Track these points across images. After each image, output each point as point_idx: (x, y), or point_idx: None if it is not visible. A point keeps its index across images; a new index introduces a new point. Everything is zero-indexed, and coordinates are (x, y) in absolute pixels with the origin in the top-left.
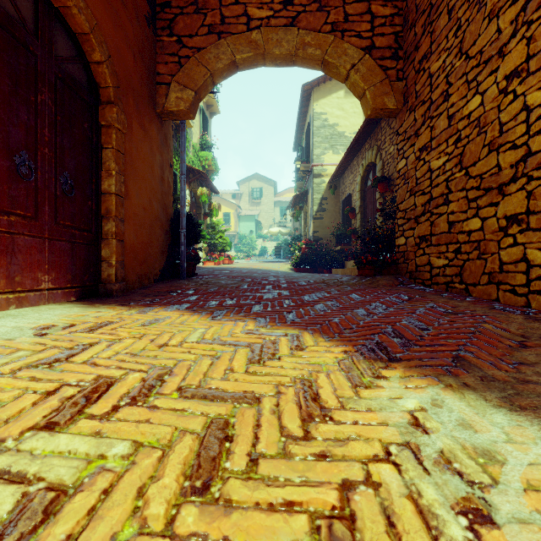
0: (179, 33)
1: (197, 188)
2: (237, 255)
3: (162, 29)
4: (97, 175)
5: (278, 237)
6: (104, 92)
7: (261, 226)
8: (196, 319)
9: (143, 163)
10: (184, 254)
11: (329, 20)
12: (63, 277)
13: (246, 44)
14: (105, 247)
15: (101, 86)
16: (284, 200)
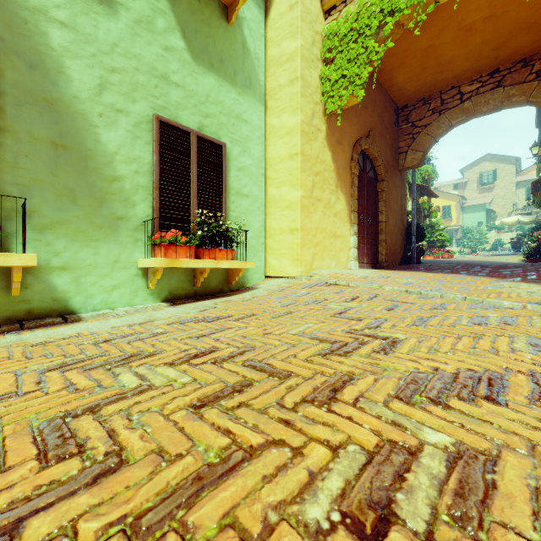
0: (412, 120)
1: (417, 197)
2: (460, 251)
3: (402, 121)
4: (376, 214)
5: (522, 226)
6: (379, 176)
7: (494, 215)
8: (429, 273)
9: (393, 201)
10: (414, 248)
11: (533, 71)
12: (368, 259)
13: (459, 112)
14: (380, 246)
15: (378, 174)
16: (532, 178)
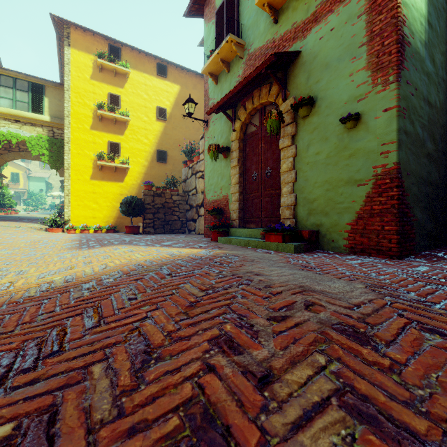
0: None
1: None
2: (25, 209)
3: None
4: None
5: None
6: None
7: (52, 186)
8: (4, 222)
9: None
10: None
11: None
12: None
13: (19, 155)
14: None
15: None
16: None
